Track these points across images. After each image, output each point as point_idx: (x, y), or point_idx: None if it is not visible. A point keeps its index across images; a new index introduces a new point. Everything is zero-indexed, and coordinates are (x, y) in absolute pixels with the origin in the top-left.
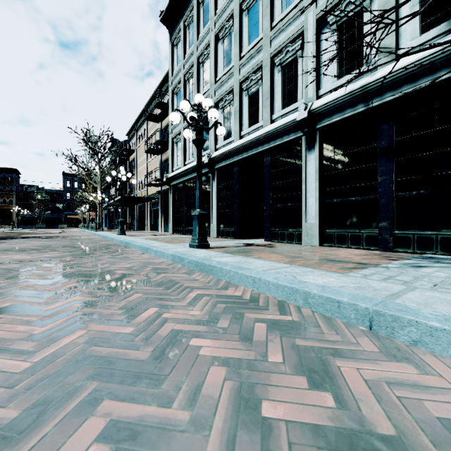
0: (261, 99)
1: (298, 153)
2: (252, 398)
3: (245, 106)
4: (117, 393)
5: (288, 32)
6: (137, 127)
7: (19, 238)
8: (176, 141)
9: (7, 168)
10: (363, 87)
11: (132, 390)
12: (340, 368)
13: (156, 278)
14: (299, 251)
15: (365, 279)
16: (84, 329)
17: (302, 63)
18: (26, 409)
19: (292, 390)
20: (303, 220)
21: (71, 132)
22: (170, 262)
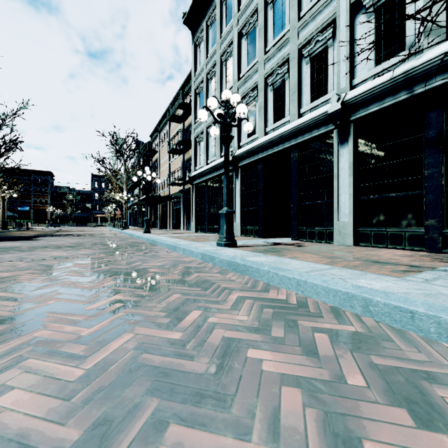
0: (287, 93)
1: (329, 148)
2: (347, 435)
3: (270, 102)
4: (182, 415)
5: (318, 21)
6: (160, 129)
7: (54, 236)
8: (198, 140)
9: (43, 171)
10: (406, 72)
11: (198, 412)
12: (446, 400)
13: (190, 278)
14: (334, 251)
15: (429, 284)
16: (130, 332)
17: (333, 53)
18: (86, 429)
19: (394, 428)
20: (335, 218)
21: (99, 135)
22: (200, 261)
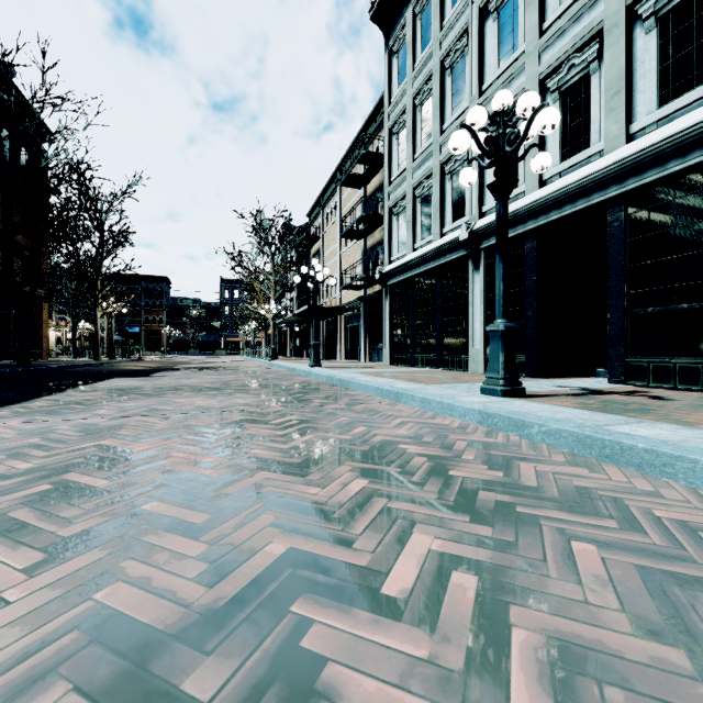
0: (595, 100)
1: None
2: None
3: None
4: None
5: None
6: (324, 202)
7: (179, 369)
8: (397, 211)
9: (157, 277)
10: None
11: None
12: None
13: (527, 477)
14: None
15: None
16: None
17: None
18: None
19: None
20: None
21: (237, 217)
22: (480, 427)
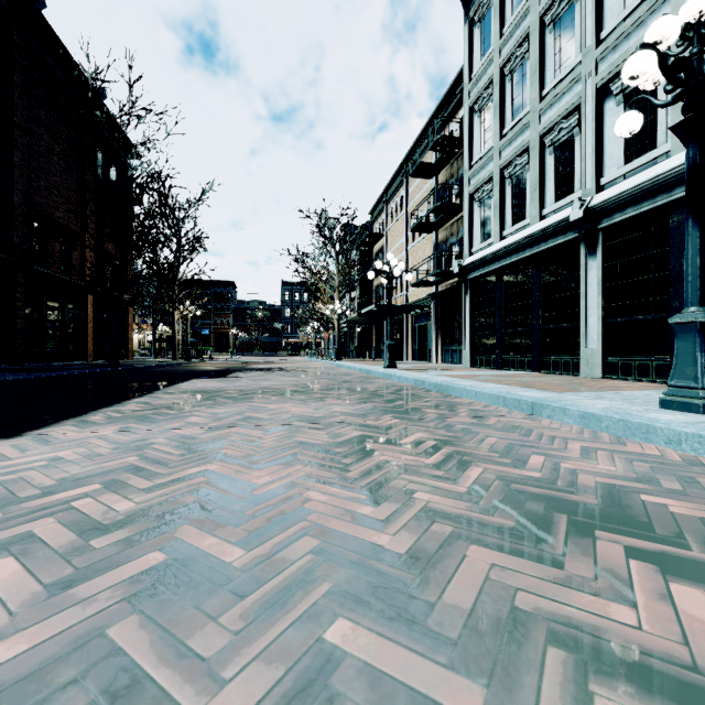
0: None
1: None
2: None
3: None
4: None
5: None
6: (388, 197)
7: (252, 370)
8: (479, 197)
9: (224, 282)
10: None
11: None
12: None
13: None
14: None
15: None
16: None
17: None
18: None
19: None
20: None
21: (302, 217)
22: None
